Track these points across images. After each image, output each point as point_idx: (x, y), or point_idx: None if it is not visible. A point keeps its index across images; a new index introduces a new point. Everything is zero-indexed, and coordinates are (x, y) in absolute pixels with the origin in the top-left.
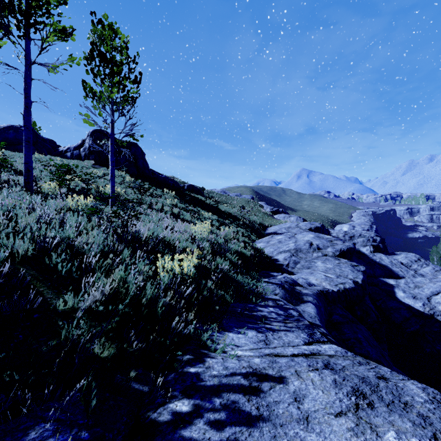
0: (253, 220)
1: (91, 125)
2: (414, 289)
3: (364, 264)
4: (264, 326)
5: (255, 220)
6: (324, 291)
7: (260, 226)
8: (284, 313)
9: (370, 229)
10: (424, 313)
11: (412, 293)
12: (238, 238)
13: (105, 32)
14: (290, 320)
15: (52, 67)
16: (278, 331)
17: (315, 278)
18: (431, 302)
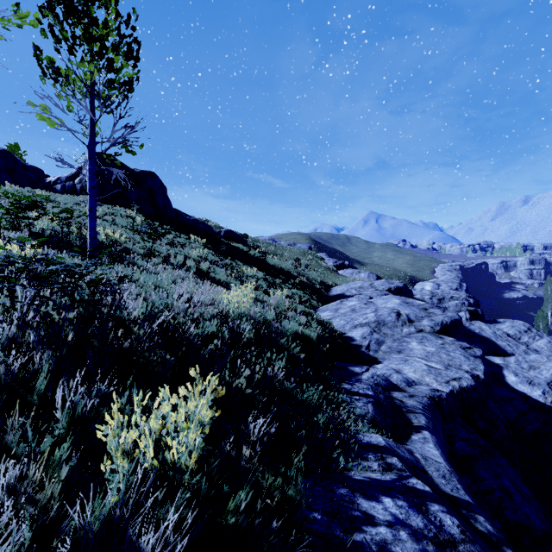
0: (312, 278)
1: (52, 124)
2: (529, 371)
3: (460, 337)
4: None
5: (315, 278)
6: (435, 398)
7: (322, 286)
8: (426, 523)
9: (459, 288)
10: (545, 405)
11: (527, 377)
12: (296, 308)
13: None
14: None
15: None
16: None
17: (412, 368)
18: None
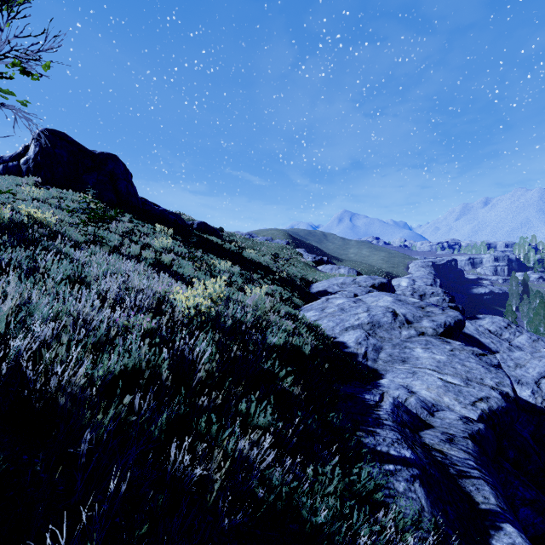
0: (291, 274)
1: None
2: (515, 370)
3: None
4: None
5: (294, 274)
6: (475, 436)
7: (302, 282)
8: None
9: (434, 284)
10: (536, 406)
11: (514, 376)
12: (279, 310)
13: None
14: None
15: None
16: None
17: (424, 384)
18: (541, 388)
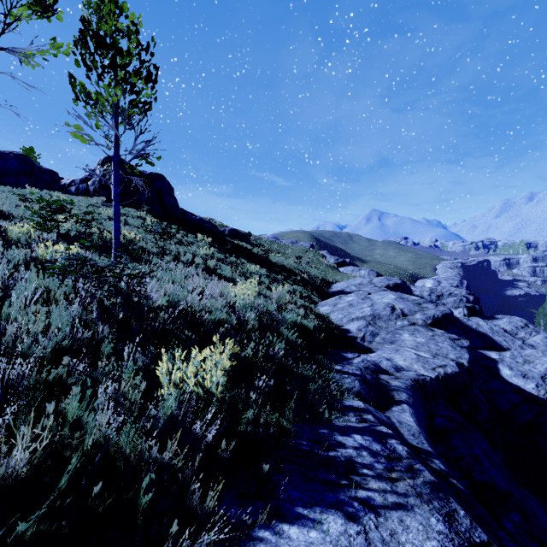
0: (313, 275)
1: (83, 140)
2: (523, 365)
3: (457, 332)
4: (355, 494)
5: (316, 275)
6: (419, 381)
7: (322, 282)
8: (383, 448)
9: (460, 286)
10: (538, 397)
11: (521, 371)
12: (296, 302)
13: (105, 6)
14: (397, 469)
15: (22, 53)
16: (385, 509)
17: (402, 357)
18: (546, 382)
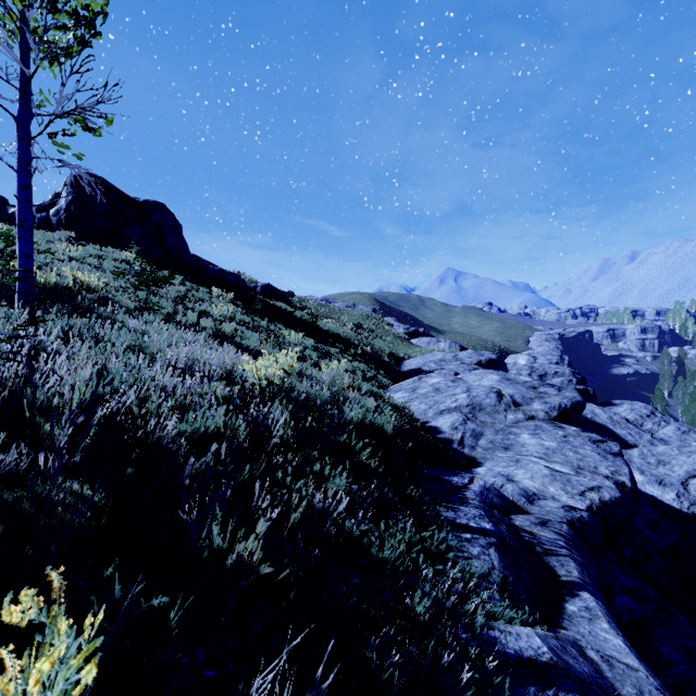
0: (378, 348)
1: None
2: (657, 468)
3: None
4: None
5: (382, 348)
6: (575, 523)
7: (391, 358)
8: None
9: (560, 362)
10: (681, 511)
11: (655, 475)
12: (360, 387)
13: None
14: None
15: None
16: None
17: (527, 473)
18: (689, 490)
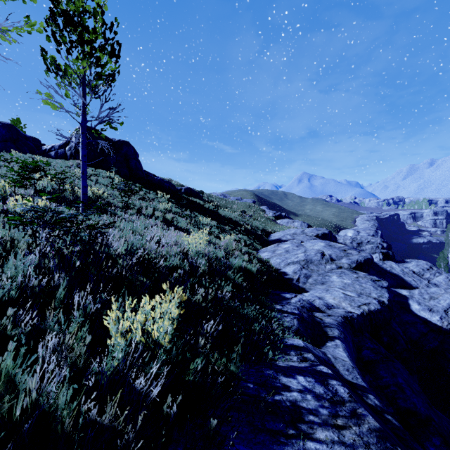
0: (255, 226)
1: (54, 107)
2: (429, 301)
3: (375, 273)
4: (303, 446)
5: (257, 226)
6: (348, 317)
7: (263, 232)
8: (326, 391)
9: (375, 235)
10: (442, 327)
11: (428, 306)
12: (241, 249)
13: None
14: (342, 414)
15: None
16: None
17: (332, 296)
18: (449, 315)
